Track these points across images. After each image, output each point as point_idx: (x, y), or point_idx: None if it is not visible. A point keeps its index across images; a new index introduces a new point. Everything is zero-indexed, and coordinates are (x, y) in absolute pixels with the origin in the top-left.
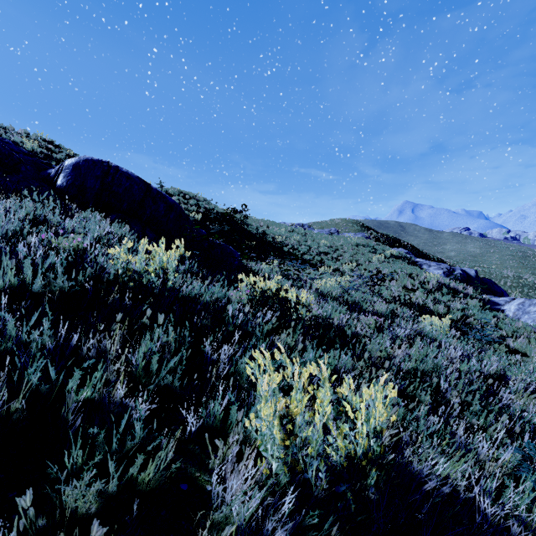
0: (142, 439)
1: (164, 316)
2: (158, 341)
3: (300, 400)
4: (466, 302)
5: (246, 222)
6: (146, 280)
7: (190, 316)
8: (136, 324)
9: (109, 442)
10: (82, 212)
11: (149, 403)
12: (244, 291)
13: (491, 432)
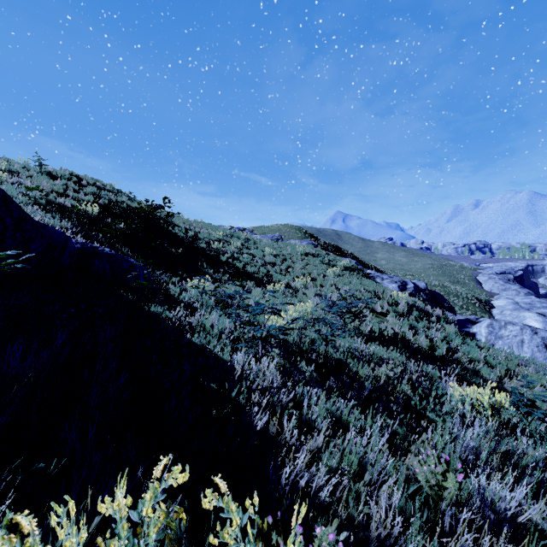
0: None
1: None
2: None
3: None
4: (443, 329)
5: (172, 222)
6: None
7: None
8: None
9: None
10: None
11: None
12: None
13: None
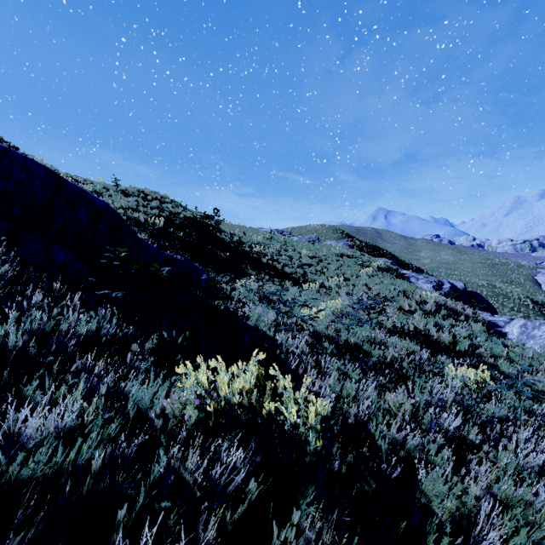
0: None
1: None
2: None
3: None
4: (470, 327)
5: (219, 228)
6: None
7: None
8: None
9: None
10: None
11: None
12: (192, 393)
13: None
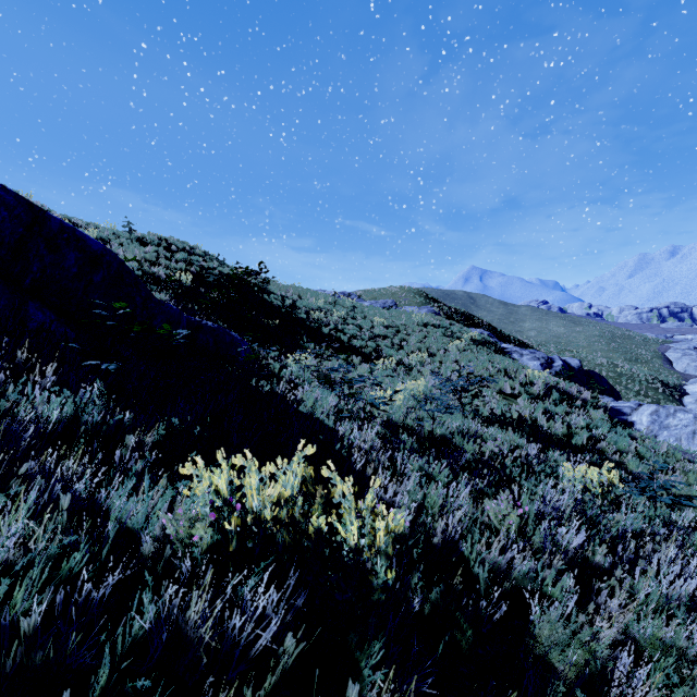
0: None
1: None
2: None
3: None
4: (588, 414)
5: (267, 289)
6: None
7: None
8: None
9: None
10: None
11: None
12: (205, 505)
13: None
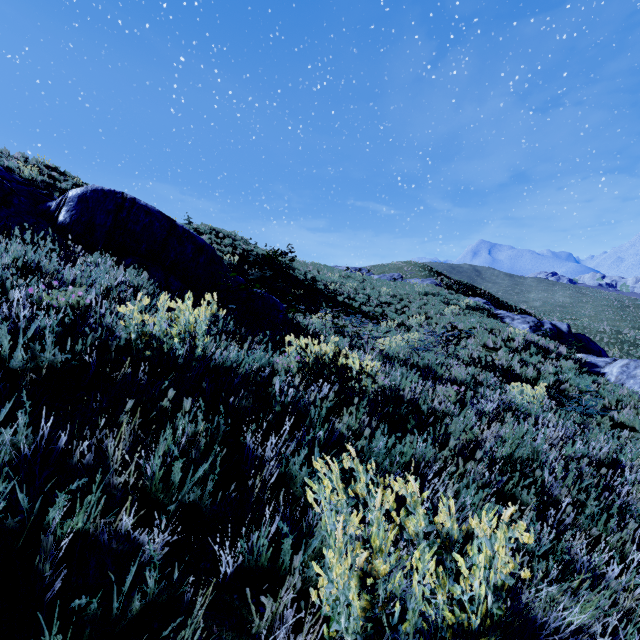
0: (158, 586)
1: (191, 393)
2: (182, 433)
3: (383, 535)
4: (560, 364)
5: (292, 266)
6: (167, 346)
7: (225, 395)
8: (153, 409)
9: (110, 593)
10: (89, 255)
11: (168, 528)
12: (294, 356)
13: (613, 543)
